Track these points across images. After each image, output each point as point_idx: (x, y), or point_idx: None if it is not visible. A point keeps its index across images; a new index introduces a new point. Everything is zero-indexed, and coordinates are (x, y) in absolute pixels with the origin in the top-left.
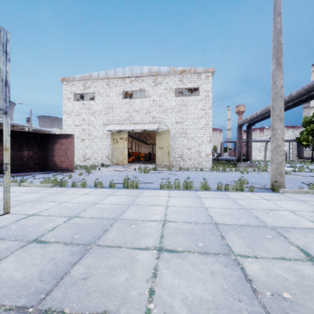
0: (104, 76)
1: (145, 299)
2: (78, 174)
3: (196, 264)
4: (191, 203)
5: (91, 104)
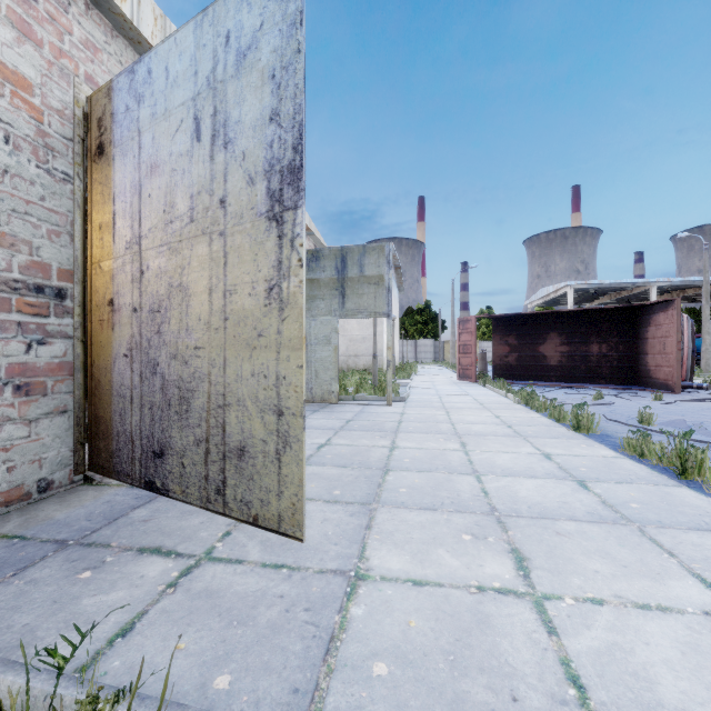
0: None
1: None
2: (652, 397)
3: None
4: (503, 466)
5: None
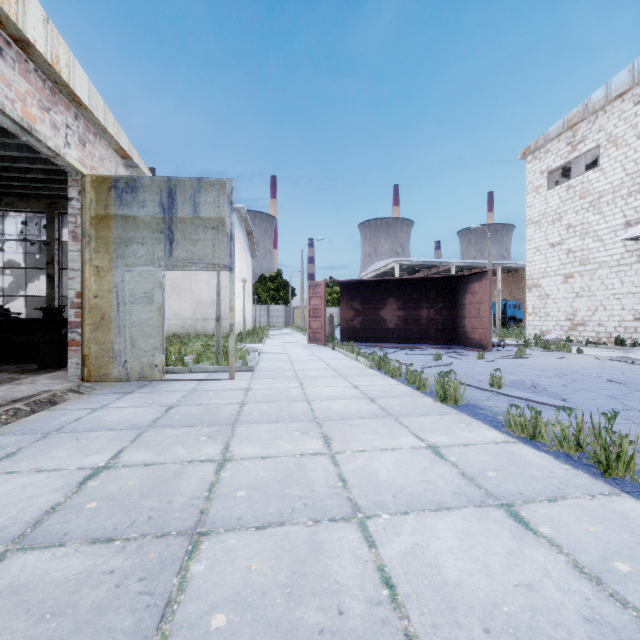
0: (626, 84)
1: (6, 470)
2: (476, 355)
3: (31, 500)
4: (391, 485)
5: (587, 182)
